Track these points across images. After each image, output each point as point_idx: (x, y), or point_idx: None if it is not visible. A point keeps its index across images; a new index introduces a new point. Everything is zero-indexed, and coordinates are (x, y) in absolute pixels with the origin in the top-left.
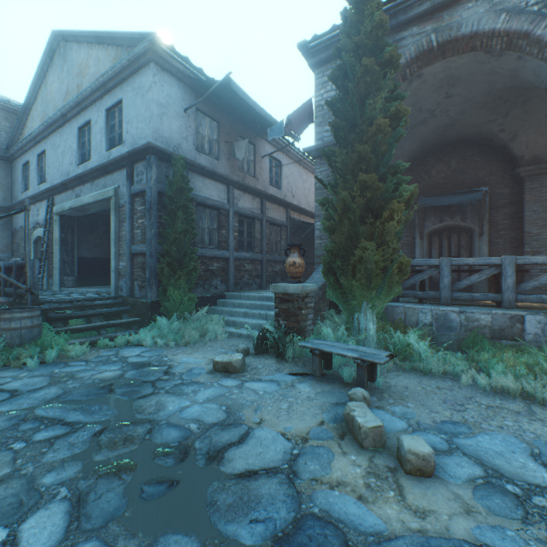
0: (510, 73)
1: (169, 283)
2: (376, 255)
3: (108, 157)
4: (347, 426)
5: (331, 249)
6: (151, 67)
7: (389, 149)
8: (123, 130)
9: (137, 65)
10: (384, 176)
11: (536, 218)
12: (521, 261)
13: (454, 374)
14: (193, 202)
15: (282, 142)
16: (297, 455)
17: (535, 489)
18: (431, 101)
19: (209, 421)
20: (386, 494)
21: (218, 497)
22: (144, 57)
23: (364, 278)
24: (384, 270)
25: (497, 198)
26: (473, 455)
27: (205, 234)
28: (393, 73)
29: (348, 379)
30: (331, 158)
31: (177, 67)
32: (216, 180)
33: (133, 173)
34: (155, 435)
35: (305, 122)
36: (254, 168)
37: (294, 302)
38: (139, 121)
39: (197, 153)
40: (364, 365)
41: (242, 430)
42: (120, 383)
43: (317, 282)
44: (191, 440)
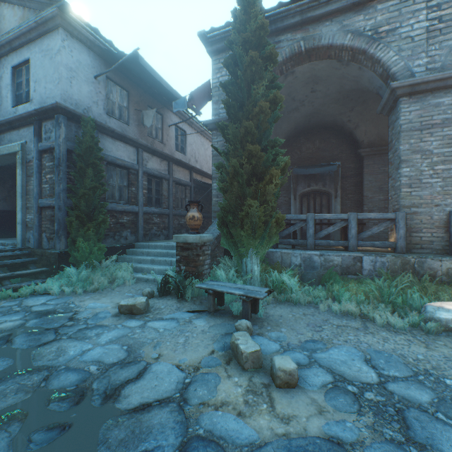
0: (354, 79)
1: (78, 234)
2: (259, 211)
3: (15, 113)
4: (233, 352)
5: (224, 206)
6: (60, 32)
7: (269, 126)
8: (30, 88)
9: (45, 28)
10: (266, 148)
11: (371, 186)
12: (361, 217)
13: (316, 303)
14: (104, 161)
15: (187, 115)
16: (188, 383)
17: (366, 386)
18: (301, 93)
19: (110, 362)
20: (261, 407)
21: (110, 435)
22: (53, 22)
23: (250, 229)
24: (265, 223)
25: (346, 171)
26: (326, 366)
27: (116, 190)
28: (272, 66)
29: (236, 313)
30: (224, 130)
31: (87, 36)
32: (126, 143)
33: (41, 130)
34: (51, 381)
35: (205, 99)
36: (162, 135)
37: (193, 250)
38: (48, 82)
39: (108, 117)
40: (248, 300)
41: (140, 366)
42: (19, 332)
43: (214, 233)
44: (90, 382)
